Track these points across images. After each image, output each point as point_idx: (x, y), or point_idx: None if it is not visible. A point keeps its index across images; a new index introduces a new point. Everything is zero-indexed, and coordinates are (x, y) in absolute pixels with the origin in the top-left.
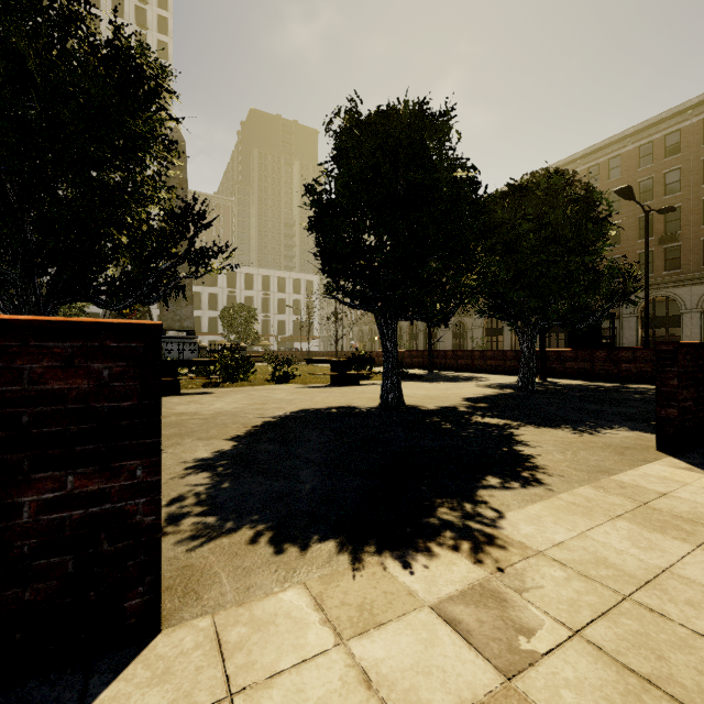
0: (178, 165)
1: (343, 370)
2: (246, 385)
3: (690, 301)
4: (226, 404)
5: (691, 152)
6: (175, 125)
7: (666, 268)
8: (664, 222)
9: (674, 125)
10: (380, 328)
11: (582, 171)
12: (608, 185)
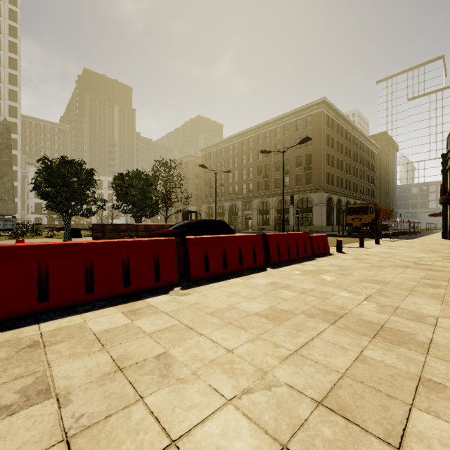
0: (6, 137)
1: (77, 232)
2: (30, 238)
3: (272, 204)
4: (8, 242)
5: (272, 141)
6: (5, 118)
7: (266, 189)
8: (265, 169)
9: (268, 128)
10: (63, 218)
11: (240, 141)
12: (249, 149)
